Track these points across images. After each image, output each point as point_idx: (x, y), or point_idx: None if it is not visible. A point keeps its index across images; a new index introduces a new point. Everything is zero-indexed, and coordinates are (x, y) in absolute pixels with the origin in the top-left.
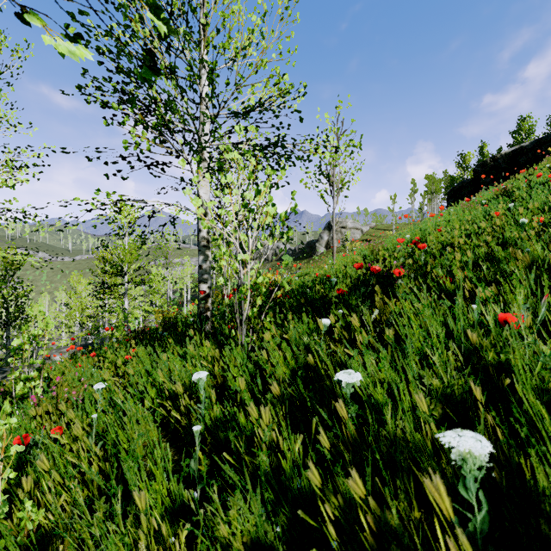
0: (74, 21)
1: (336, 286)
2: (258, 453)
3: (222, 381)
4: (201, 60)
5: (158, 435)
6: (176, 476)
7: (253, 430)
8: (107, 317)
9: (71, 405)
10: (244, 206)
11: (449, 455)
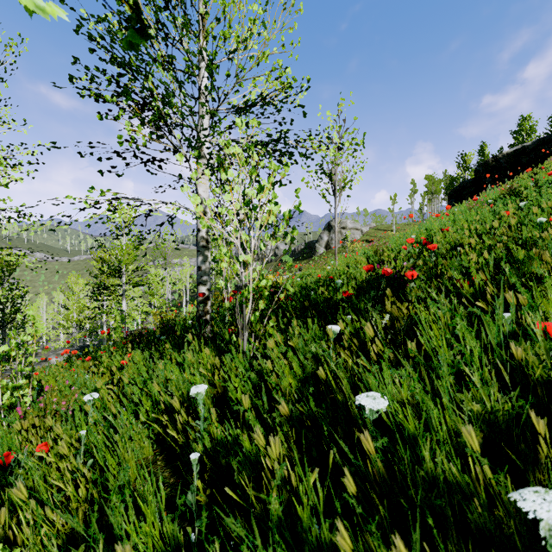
0: (62, 3)
1: (340, 288)
2: (269, 499)
3: (222, 391)
4: (199, 52)
5: (153, 452)
6: (170, 515)
7: (258, 455)
8: (105, 318)
9: (60, 418)
10: (245, 203)
11: (508, 506)
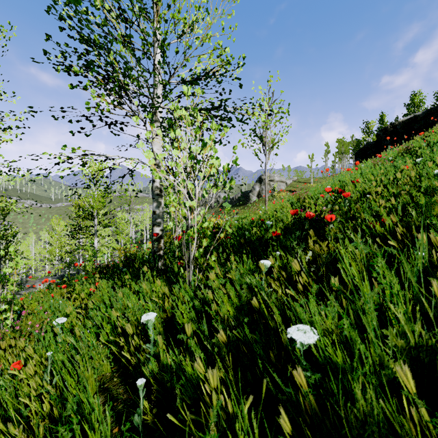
0: None
1: (270, 228)
2: (205, 437)
3: (172, 315)
4: (154, 33)
5: (111, 369)
6: None
7: (199, 378)
8: (81, 252)
9: (34, 339)
10: (191, 158)
11: None
